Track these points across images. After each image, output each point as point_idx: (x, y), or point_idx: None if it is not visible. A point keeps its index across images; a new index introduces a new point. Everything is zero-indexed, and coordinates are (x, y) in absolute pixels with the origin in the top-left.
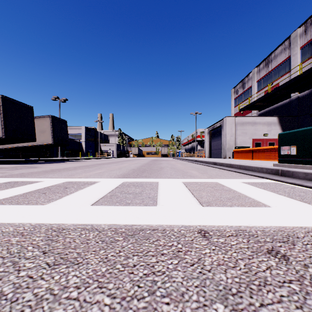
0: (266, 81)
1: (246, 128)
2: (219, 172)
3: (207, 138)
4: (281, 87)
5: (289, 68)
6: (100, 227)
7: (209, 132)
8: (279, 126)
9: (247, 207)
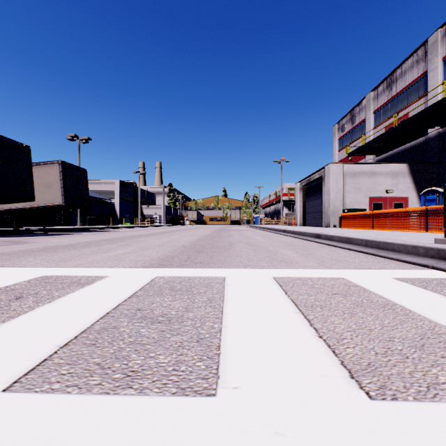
0: (388, 111)
1: (360, 182)
2: (331, 252)
3: (299, 197)
4: (414, 117)
5: (425, 89)
6: None
7: (303, 188)
8: (410, 177)
9: None
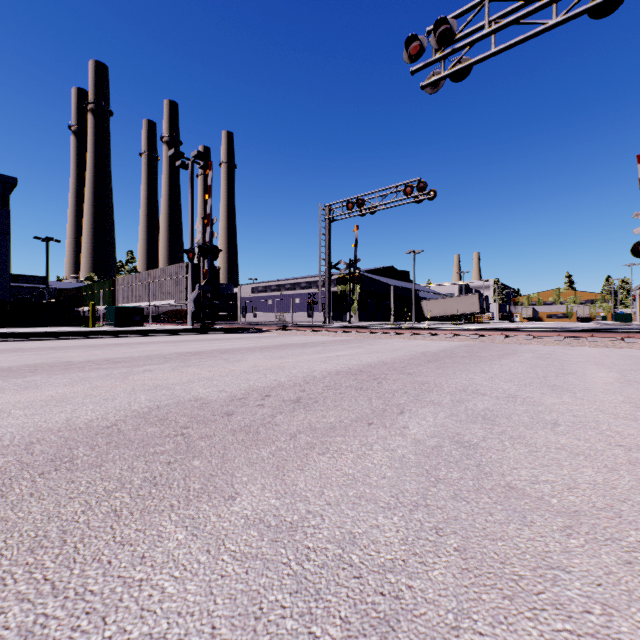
0: None
1: None
2: None
3: (638, 301)
4: None
5: None
6: None
7: (639, 295)
8: None
9: None
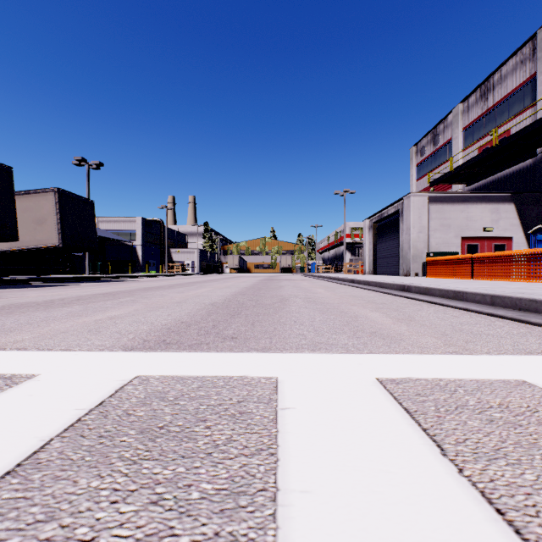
0: (483, 127)
1: (449, 217)
2: (443, 315)
3: (368, 238)
4: (522, 132)
5: (533, 98)
6: None
7: (373, 226)
8: (515, 211)
9: None
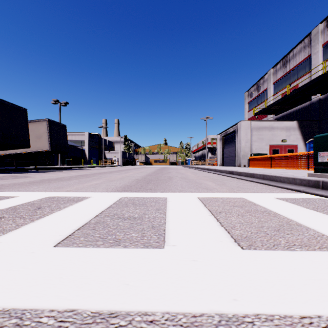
0: (284, 82)
1: (262, 134)
2: (239, 183)
3: (219, 145)
4: (302, 88)
5: (310, 67)
6: (36, 324)
7: (222, 138)
8: (299, 131)
9: (320, 251)
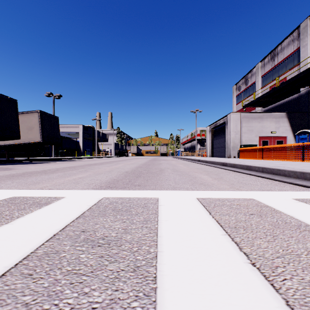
0: (272, 75)
1: (252, 125)
2: (237, 177)
3: (209, 136)
4: (291, 79)
5: (298, 60)
6: None
7: (211, 130)
8: (288, 122)
9: None
